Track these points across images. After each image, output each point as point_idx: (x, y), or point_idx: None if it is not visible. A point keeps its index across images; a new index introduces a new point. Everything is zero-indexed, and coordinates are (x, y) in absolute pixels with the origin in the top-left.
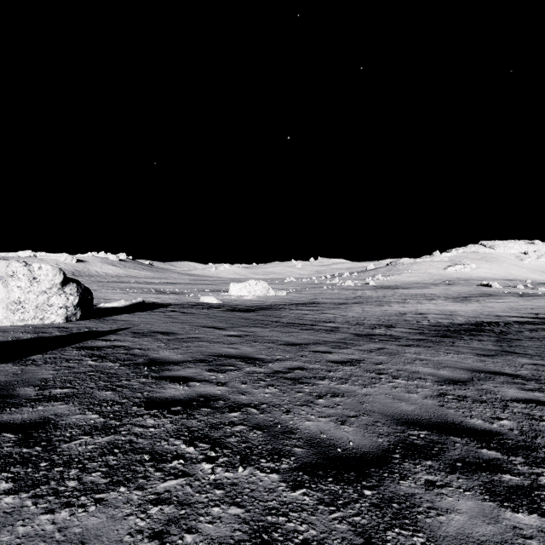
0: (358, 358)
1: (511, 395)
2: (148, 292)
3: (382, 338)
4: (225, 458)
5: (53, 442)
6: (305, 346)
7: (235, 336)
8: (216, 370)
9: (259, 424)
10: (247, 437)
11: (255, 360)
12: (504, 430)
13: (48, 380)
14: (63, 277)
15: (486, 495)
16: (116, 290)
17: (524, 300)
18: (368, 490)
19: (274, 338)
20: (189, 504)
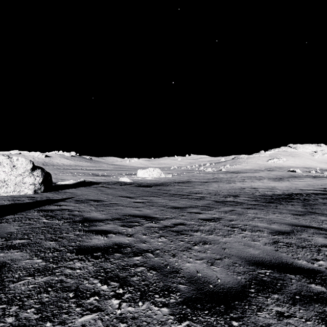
0: (218, 217)
1: (320, 242)
2: (88, 175)
3: (232, 203)
4: (129, 294)
5: (4, 282)
6: (184, 209)
7: (140, 202)
8: (127, 226)
9: (154, 265)
10: (145, 276)
11: (152, 218)
12: (322, 268)
13: (12, 233)
14: (32, 165)
15: (323, 324)
16: (68, 174)
17: (316, 180)
18: (235, 321)
19: (164, 204)
20: None
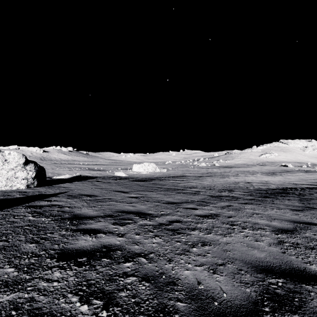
0: (216, 213)
1: None
2: (84, 169)
3: (228, 198)
4: None
5: None
6: (179, 204)
7: (134, 197)
8: (119, 223)
9: (147, 274)
10: (136, 290)
11: (146, 215)
12: None
13: None
14: (25, 159)
15: None
16: (65, 168)
17: (308, 174)
18: None
19: (159, 199)
20: None
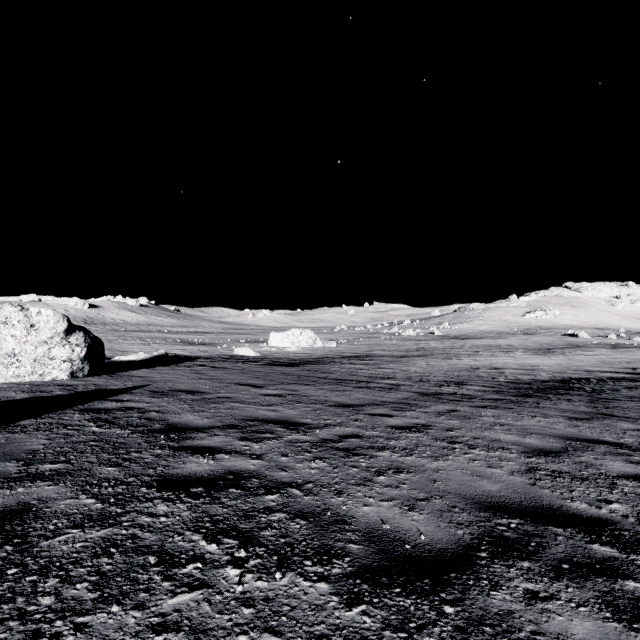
0: (425, 423)
1: (617, 470)
2: (173, 343)
3: (452, 398)
4: (257, 560)
5: (29, 538)
6: (359, 407)
7: (275, 396)
8: (250, 439)
9: (303, 511)
10: (287, 529)
11: (299, 426)
12: (616, 517)
13: (37, 452)
14: (67, 324)
15: (607, 611)
16: (135, 341)
17: (617, 352)
18: (449, 605)
19: (322, 398)
20: (205, 631)
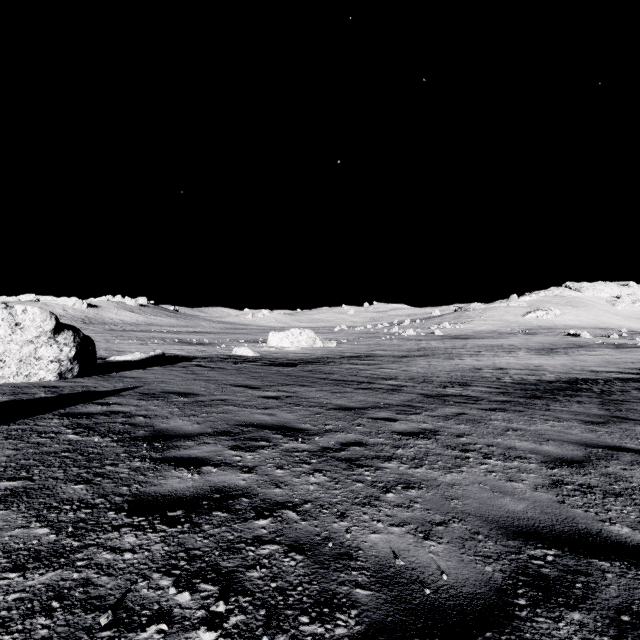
0: (433, 428)
1: None
2: (171, 343)
3: (458, 400)
4: (240, 616)
5: None
6: (362, 411)
7: (272, 398)
8: (243, 448)
9: (299, 541)
10: (279, 567)
11: (297, 432)
12: None
13: None
14: (55, 322)
15: None
16: (132, 341)
17: (621, 352)
18: None
19: (322, 400)
20: None
